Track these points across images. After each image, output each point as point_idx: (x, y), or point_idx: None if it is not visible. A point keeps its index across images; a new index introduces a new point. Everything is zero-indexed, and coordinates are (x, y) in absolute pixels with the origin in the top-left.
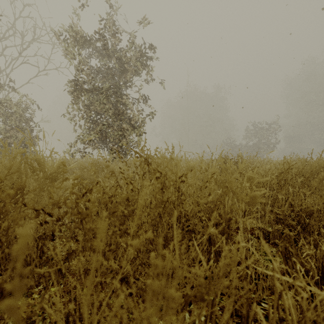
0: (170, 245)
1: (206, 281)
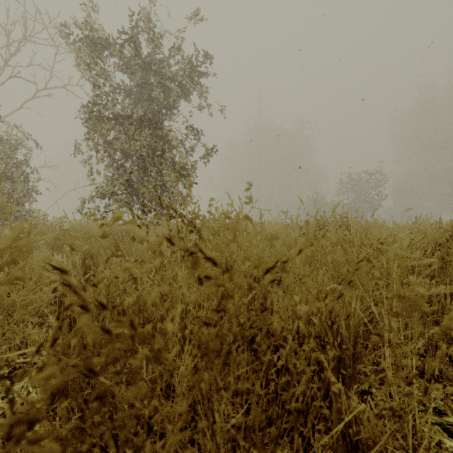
0: None
1: None
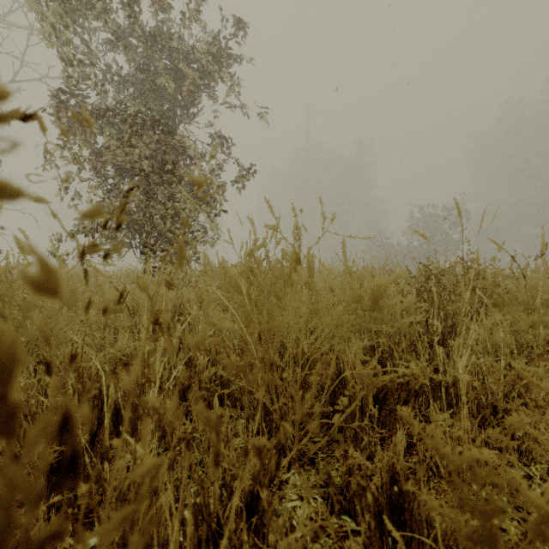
0: None
1: None
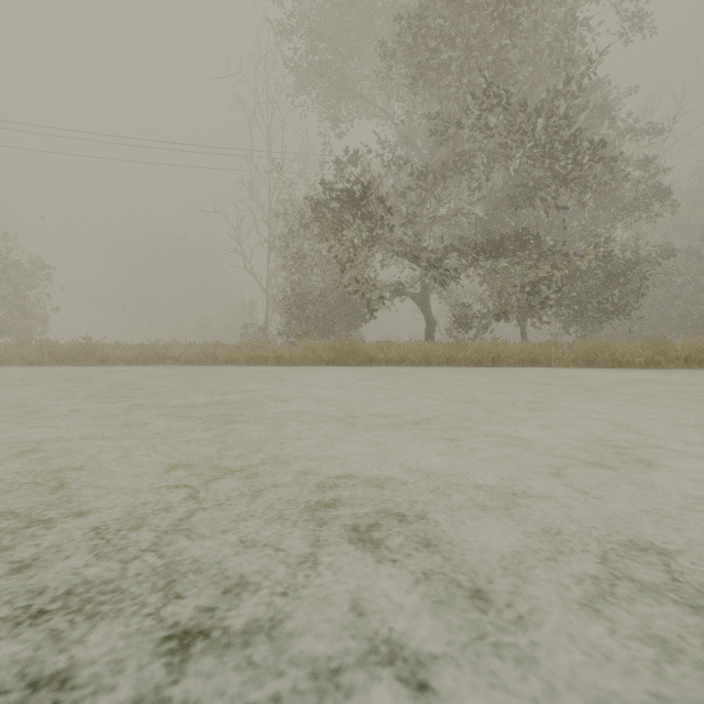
0: None
1: None
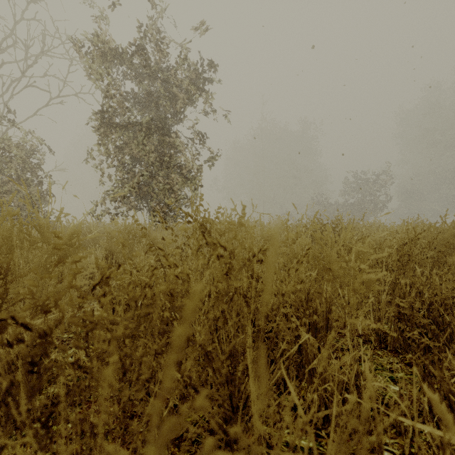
0: (241, 366)
1: (296, 414)
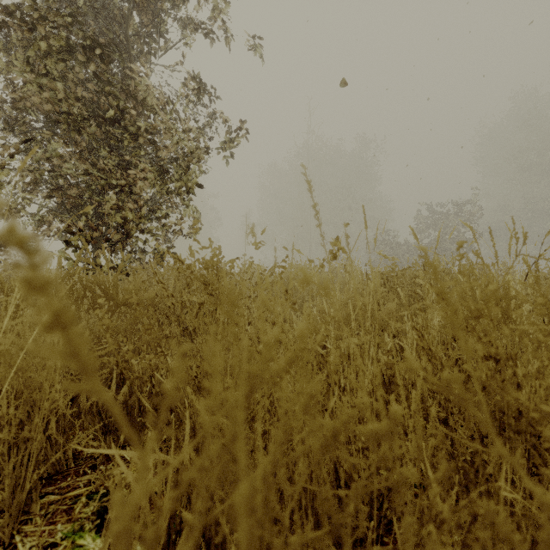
0: None
1: None
